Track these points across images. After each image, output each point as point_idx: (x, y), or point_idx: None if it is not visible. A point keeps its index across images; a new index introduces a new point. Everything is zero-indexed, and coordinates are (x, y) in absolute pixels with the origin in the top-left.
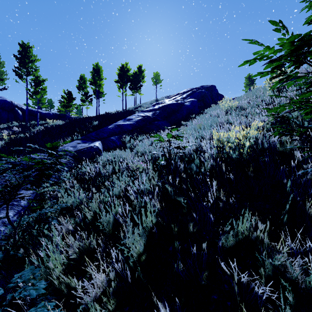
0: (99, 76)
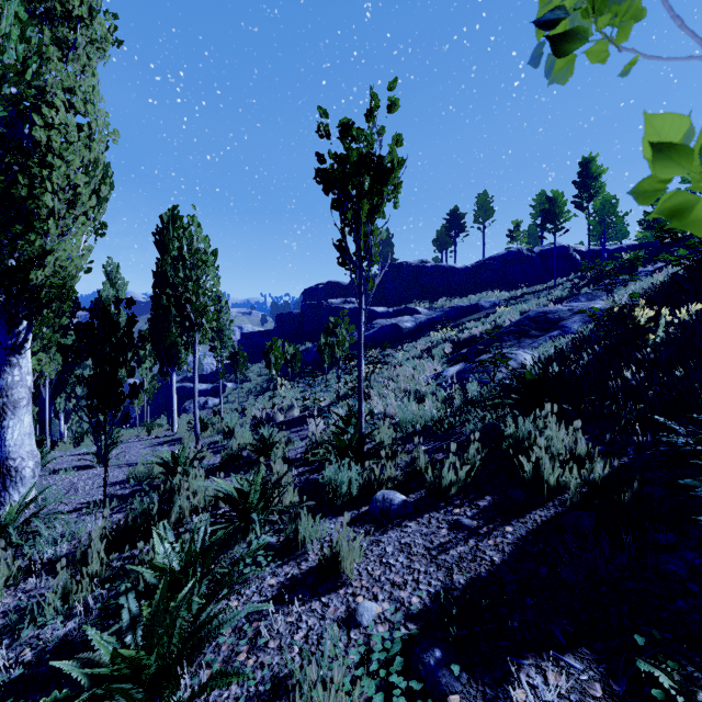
0: None
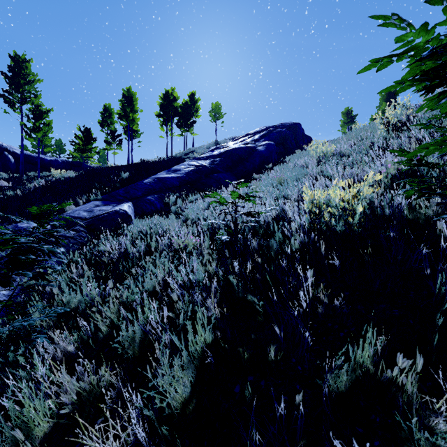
0: (132, 107)
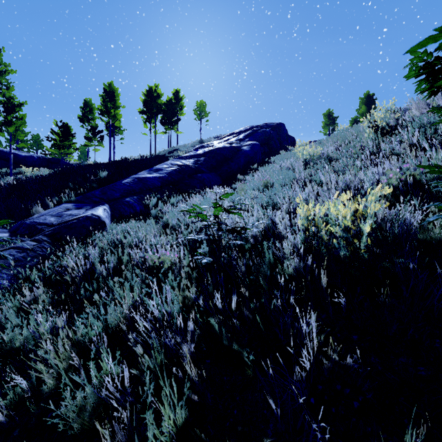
0: (113, 103)
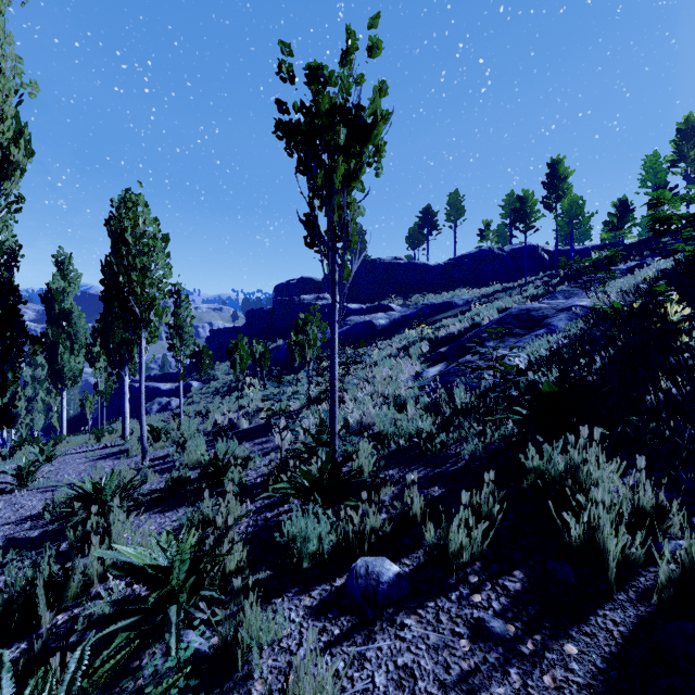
0: (692, 142)
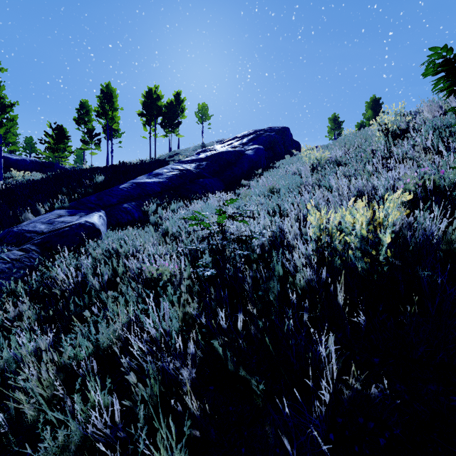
0: (111, 104)
